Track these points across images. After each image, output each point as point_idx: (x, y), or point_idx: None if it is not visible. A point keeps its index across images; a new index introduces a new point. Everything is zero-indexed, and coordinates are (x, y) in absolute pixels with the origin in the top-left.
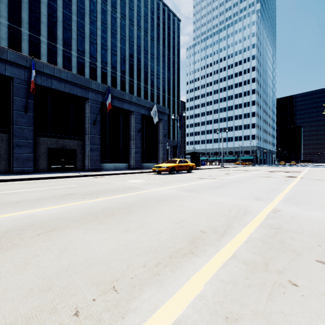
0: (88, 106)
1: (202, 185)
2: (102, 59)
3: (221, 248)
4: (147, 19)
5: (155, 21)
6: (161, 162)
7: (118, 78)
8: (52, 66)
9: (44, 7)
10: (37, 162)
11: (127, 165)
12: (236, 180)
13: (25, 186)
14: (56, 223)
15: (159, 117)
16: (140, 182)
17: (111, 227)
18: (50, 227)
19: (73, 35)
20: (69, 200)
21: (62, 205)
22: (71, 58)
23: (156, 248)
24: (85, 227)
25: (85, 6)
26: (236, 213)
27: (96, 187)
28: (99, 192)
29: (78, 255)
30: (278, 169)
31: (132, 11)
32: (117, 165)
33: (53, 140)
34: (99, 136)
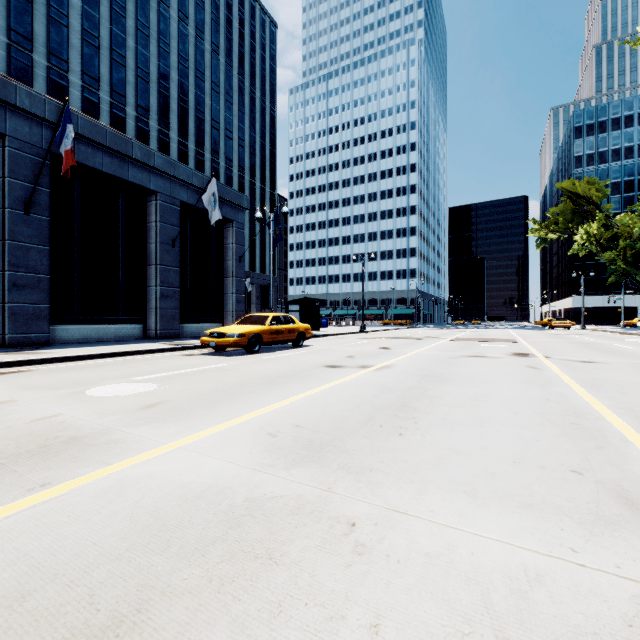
0: (2, 156)
1: (347, 399)
2: (84, 67)
3: None
4: (203, 2)
5: (222, 11)
6: (231, 321)
7: (130, 123)
8: None
9: None
10: None
11: (139, 328)
12: (422, 369)
13: None
14: None
15: (226, 213)
16: (132, 395)
17: None
18: None
19: None
20: None
21: None
22: None
23: None
24: None
25: None
26: None
27: None
28: None
29: None
30: (467, 334)
31: None
32: (109, 328)
33: None
34: (46, 247)
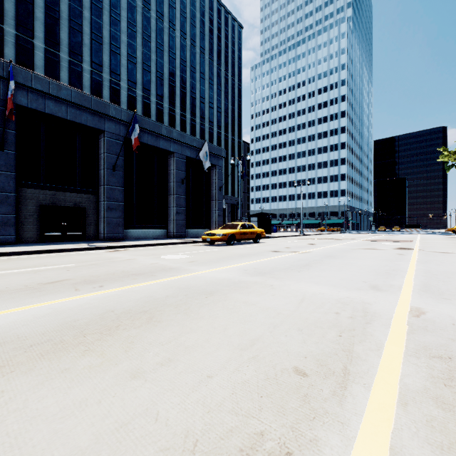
0: (103, 142)
1: (279, 262)
2: (128, 76)
3: (354, 429)
4: (195, 22)
5: (207, 25)
6: (215, 228)
7: (153, 106)
8: (46, 78)
9: None
10: (21, 228)
11: (164, 231)
12: (327, 253)
13: None
14: None
15: (212, 161)
16: (181, 258)
17: (105, 363)
18: None
19: (85, 40)
20: (48, 295)
21: (28, 306)
22: (82, 73)
23: (196, 436)
24: (46, 365)
25: None
26: (351, 319)
27: (106, 268)
28: (108, 277)
29: None
30: (379, 237)
31: (173, 9)
32: (149, 231)
33: (47, 193)
34: (122, 188)
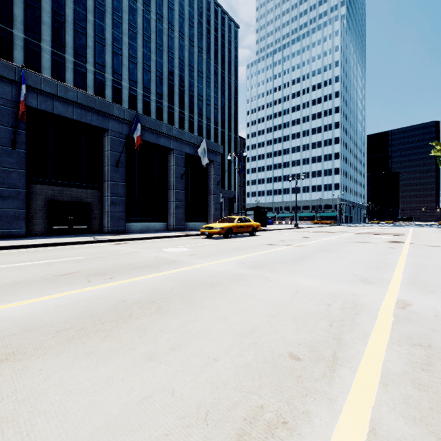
0: (107, 140)
1: (275, 255)
2: (130, 76)
3: (340, 404)
4: (193, 22)
5: (204, 26)
6: (212, 221)
7: (153, 104)
8: (54, 81)
9: (47, 1)
10: (31, 221)
11: (164, 225)
12: (321, 247)
13: (3, 259)
14: (21, 339)
15: (209, 157)
16: (182, 251)
17: (124, 347)
18: (6, 349)
19: (89, 42)
20: (64, 286)
21: (49, 296)
22: (86, 74)
23: (207, 407)
24: (73, 348)
25: (105, 1)
26: (342, 311)
27: (113, 261)
28: (116, 269)
29: (36, 437)
30: (372, 230)
31: (172, 11)
32: (150, 225)
33: (55, 189)
34: (124, 183)
